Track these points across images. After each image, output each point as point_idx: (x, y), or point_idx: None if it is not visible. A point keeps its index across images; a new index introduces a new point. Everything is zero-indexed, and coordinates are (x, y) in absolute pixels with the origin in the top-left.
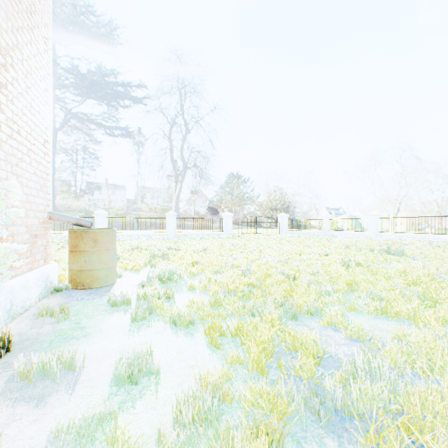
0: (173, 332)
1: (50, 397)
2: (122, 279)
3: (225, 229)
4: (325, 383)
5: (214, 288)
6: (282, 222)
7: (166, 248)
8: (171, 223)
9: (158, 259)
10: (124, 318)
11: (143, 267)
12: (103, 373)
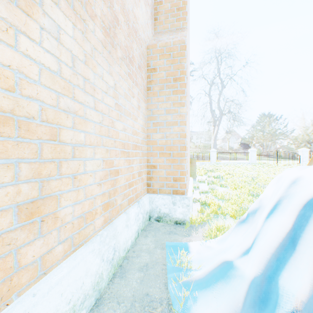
0: (220, 187)
1: (196, 190)
2: (197, 177)
3: (250, 160)
4: (260, 194)
5: (235, 180)
6: (302, 155)
7: (213, 168)
8: (213, 156)
9: (210, 172)
10: (204, 184)
11: (203, 175)
12: (205, 189)
